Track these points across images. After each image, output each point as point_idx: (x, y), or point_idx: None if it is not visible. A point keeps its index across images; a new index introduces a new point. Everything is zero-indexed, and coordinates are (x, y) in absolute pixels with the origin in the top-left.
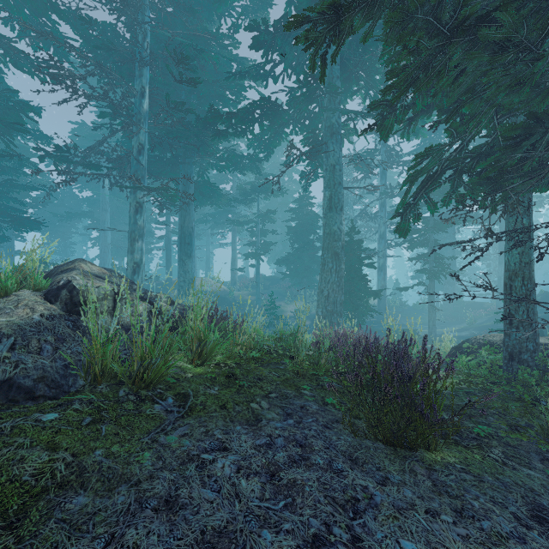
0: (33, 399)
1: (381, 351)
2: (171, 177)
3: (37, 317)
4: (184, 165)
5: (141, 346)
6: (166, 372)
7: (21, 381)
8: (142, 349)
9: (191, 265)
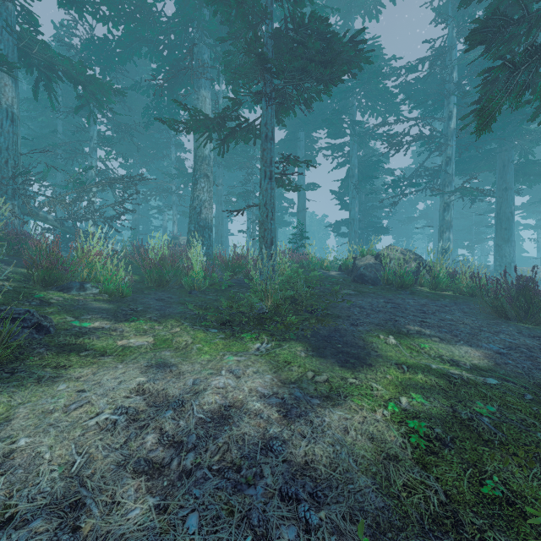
0: (367, 283)
1: (522, 278)
2: (488, 168)
3: (371, 263)
4: (500, 154)
5: (398, 271)
6: (412, 286)
7: (365, 278)
8: (400, 273)
9: (509, 250)
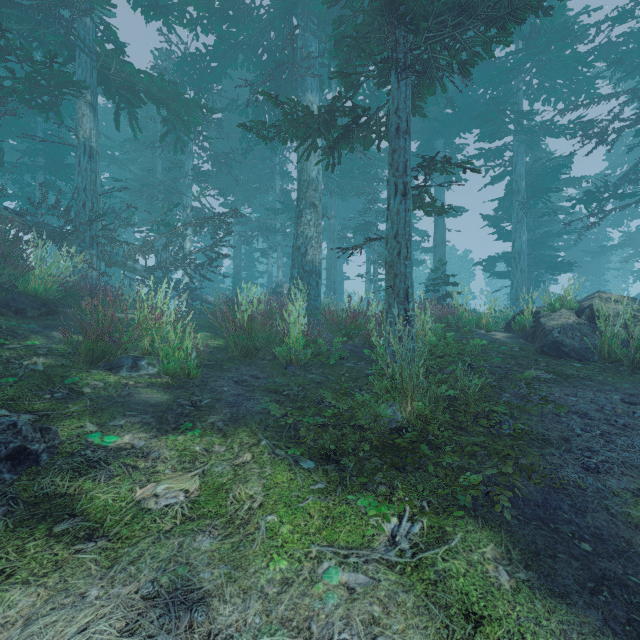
0: (569, 357)
1: None
2: None
3: (570, 323)
4: None
5: (635, 340)
6: None
7: (563, 348)
8: (638, 343)
9: None
